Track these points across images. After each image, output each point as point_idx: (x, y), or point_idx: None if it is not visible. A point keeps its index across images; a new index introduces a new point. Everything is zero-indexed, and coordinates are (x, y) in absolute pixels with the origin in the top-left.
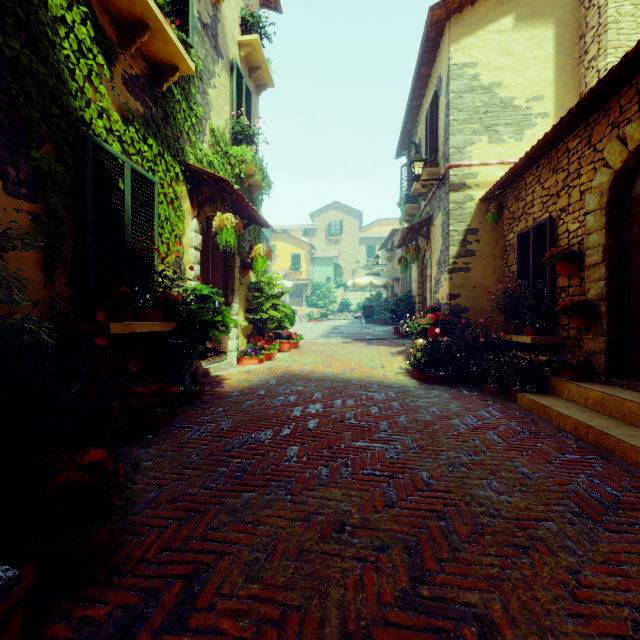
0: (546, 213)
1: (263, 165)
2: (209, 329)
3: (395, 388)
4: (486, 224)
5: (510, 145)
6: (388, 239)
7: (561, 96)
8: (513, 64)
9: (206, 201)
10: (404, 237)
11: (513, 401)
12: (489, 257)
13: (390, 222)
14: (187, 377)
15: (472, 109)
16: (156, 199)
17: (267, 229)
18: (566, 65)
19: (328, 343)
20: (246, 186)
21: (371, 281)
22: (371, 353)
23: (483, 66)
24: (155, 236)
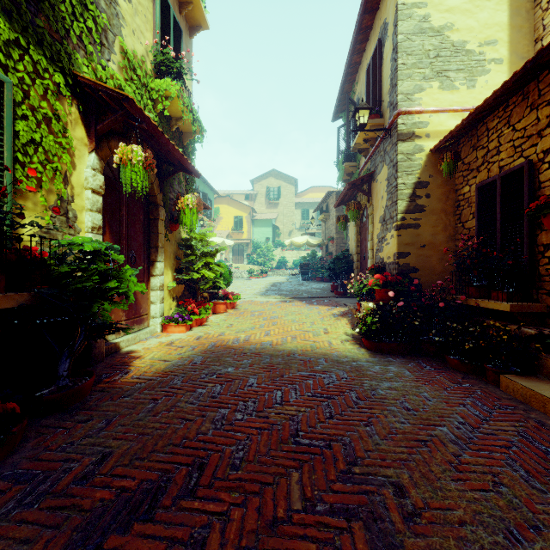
0: (520, 158)
1: (193, 107)
2: (97, 300)
3: (346, 364)
4: (437, 177)
5: (462, 92)
6: (323, 201)
7: (516, 41)
8: (465, 5)
9: (113, 135)
10: (344, 194)
11: (492, 383)
12: (440, 213)
13: (322, 189)
14: (63, 369)
15: (422, 53)
16: (7, 107)
17: (210, 192)
18: (521, 8)
19: (267, 302)
20: (175, 131)
21: (307, 240)
22: (312, 315)
23: (433, 6)
24: (4, 162)
